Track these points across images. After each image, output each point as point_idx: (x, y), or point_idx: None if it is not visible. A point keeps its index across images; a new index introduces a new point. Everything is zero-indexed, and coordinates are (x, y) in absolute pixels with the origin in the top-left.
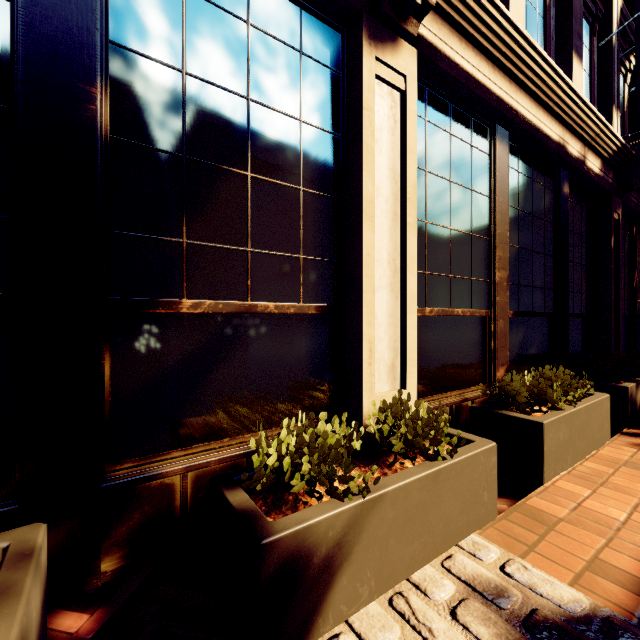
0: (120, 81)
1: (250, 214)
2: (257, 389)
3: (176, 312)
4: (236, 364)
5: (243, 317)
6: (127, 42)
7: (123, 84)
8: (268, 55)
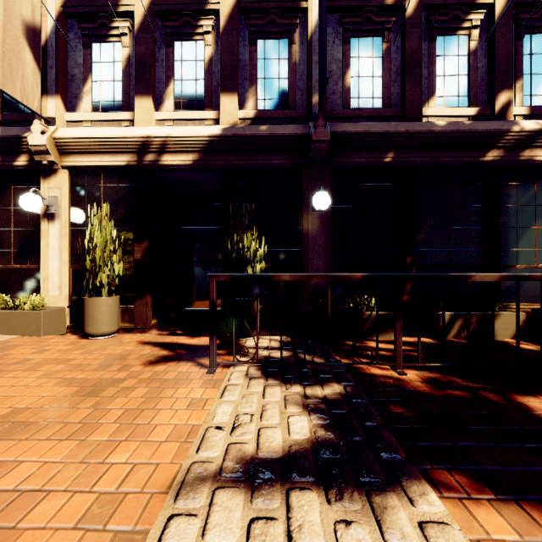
0: (502, 214)
1: (535, 239)
2: (537, 291)
3: (515, 268)
4: (530, 283)
5: (532, 269)
6: (504, 204)
7: (503, 214)
8: (541, 190)
